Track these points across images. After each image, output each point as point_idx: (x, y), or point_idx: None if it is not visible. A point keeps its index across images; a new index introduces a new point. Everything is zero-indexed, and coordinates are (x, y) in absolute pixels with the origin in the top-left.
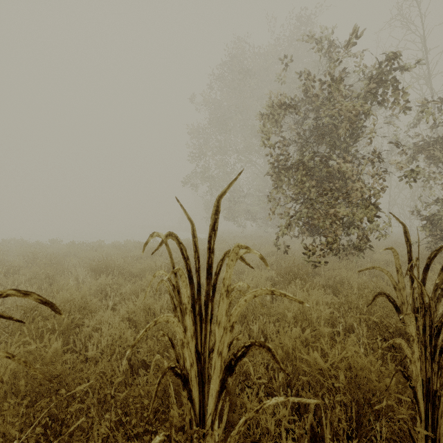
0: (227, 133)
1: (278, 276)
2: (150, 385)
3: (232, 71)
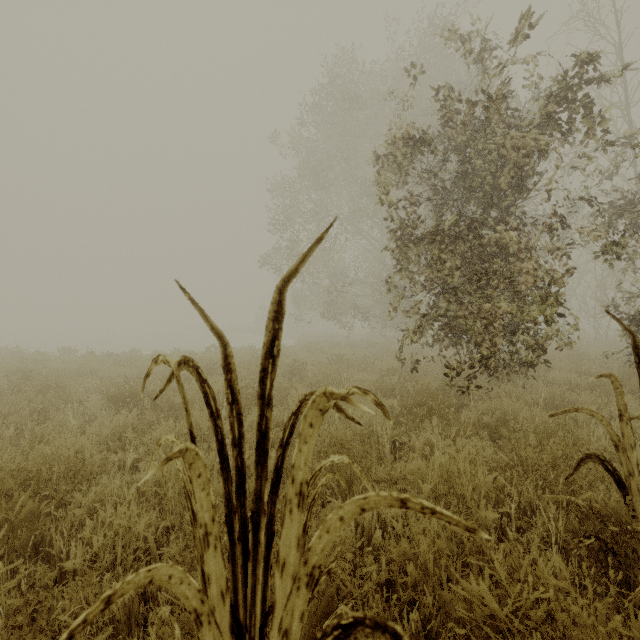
0: (325, 190)
1: (403, 408)
2: (170, 635)
3: (334, 98)
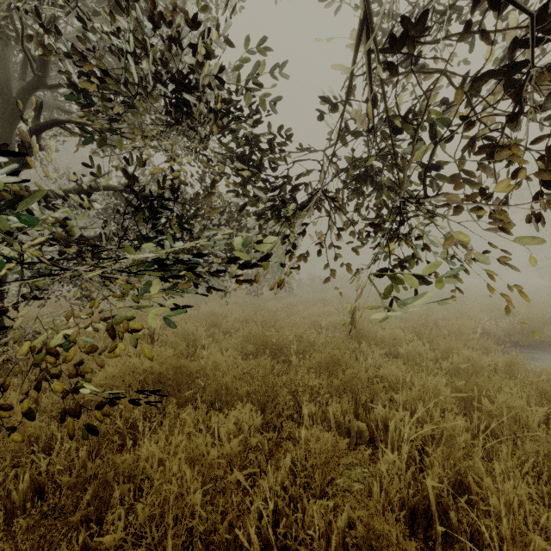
0: None
1: None
2: None
3: None
